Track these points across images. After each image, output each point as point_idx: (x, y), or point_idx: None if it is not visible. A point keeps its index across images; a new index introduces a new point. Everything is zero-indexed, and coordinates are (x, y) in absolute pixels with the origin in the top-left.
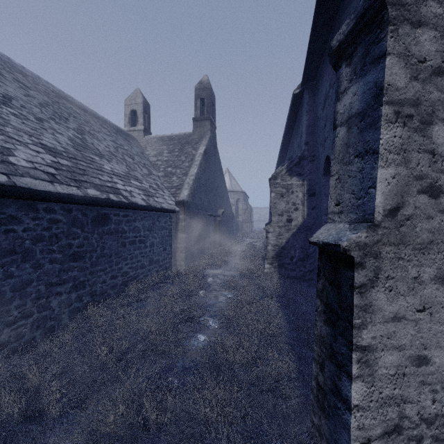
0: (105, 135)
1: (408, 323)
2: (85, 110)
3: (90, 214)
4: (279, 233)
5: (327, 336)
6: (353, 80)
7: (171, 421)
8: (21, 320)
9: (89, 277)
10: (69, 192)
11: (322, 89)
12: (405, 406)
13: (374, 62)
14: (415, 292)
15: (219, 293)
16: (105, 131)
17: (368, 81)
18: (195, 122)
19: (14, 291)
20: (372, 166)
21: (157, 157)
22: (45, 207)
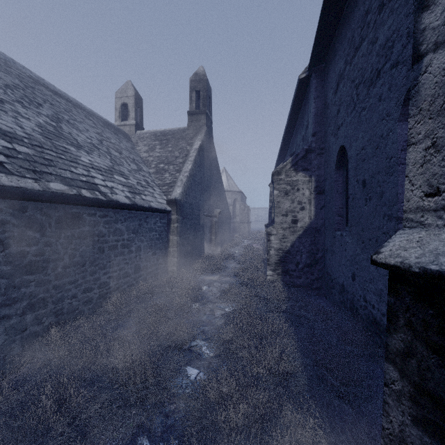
0: (88, 126)
1: None
2: (68, 100)
3: (54, 213)
4: (283, 235)
5: None
6: None
7: None
8: None
9: (52, 293)
10: (19, 185)
11: (334, 70)
12: None
13: None
14: None
15: (215, 305)
16: (90, 122)
17: None
18: (190, 116)
19: None
20: None
21: (148, 152)
22: None
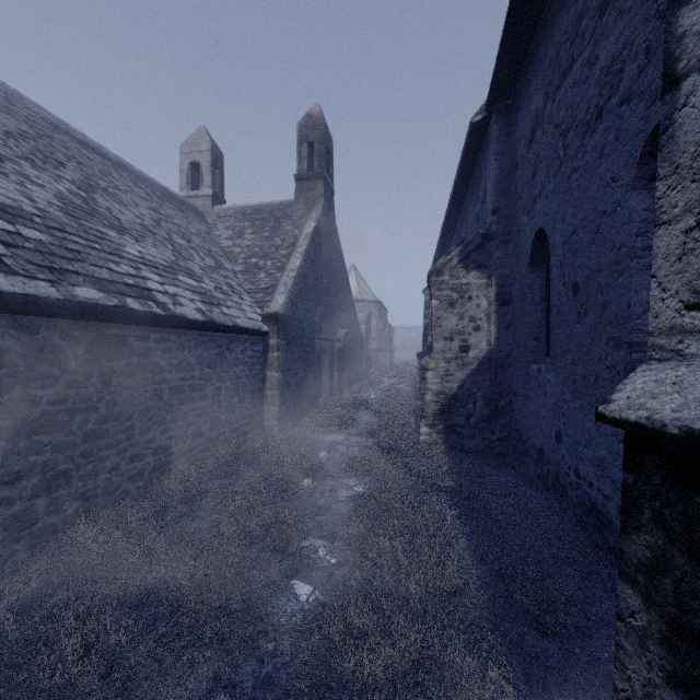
0: (138, 198)
1: None
2: (107, 157)
3: (82, 336)
4: (447, 371)
5: None
6: None
7: None
8: None
9: (79, 463)
10: (26, 291)
11: (527, 109)
12: None
13: None
14: None
15: (339, 482)
16: (140, 192)
17: None
18: (298, 182)
19: None
20: None
21: (233, 240)
22: None
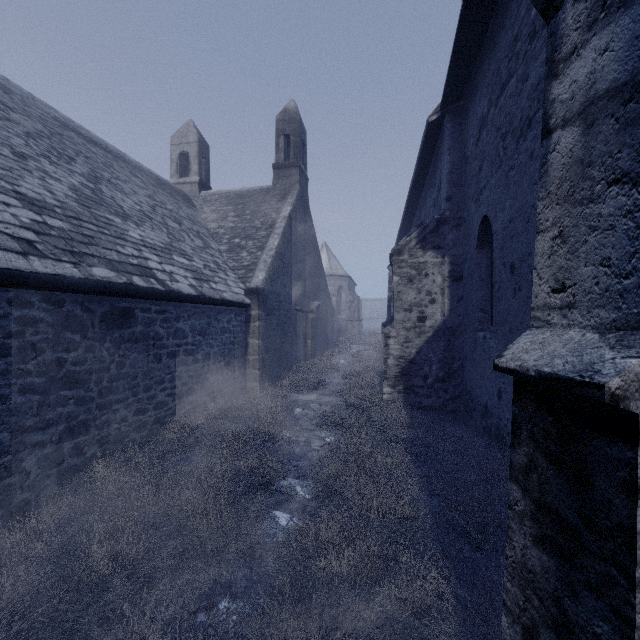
0: (136, 187)
1: None
2: (107, 150)
3: (98, 308)
4: (406, 338)
5: (543, 575)
6: (598, 23)
7: None
8: None
9: (95, 414)
10: (55, 272)
11: (475, 112)
12: None
13: None
14: None
15: (312, 434)
16: (137, 181)
17: None
18: (276, 170)
19: None
20: None
21: (218, 222)
22: (11, 297)
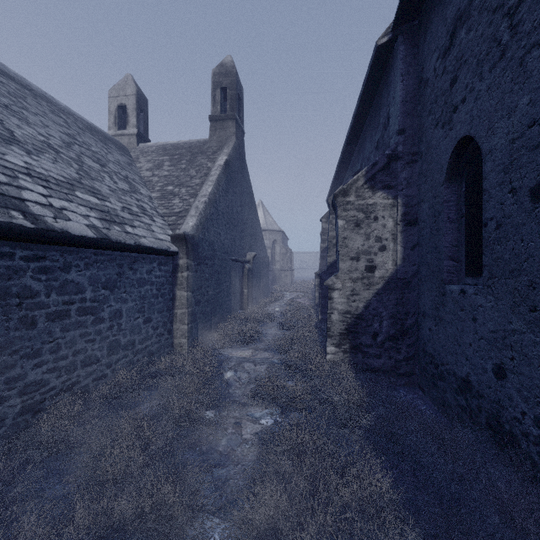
0: (50, 122)
1: None
2: (27, 87)
3: None
4: (353, 291)
5: None
6: None
7: None
8: None
9: None
10: None
11: (441, 18)
12: None
13: None
14: None
15: (244, 412)
16: (57, 119)
17: None
18: (213, 122)
19: None
20: None
21: (152, 171)
22: None
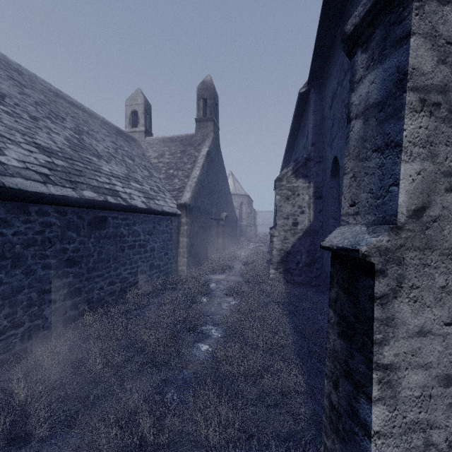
0: (104, 136)
1: (435, 338)
2: (84, 110)
3: (86, 217)
4: (285, 237)
5: (341, 351)
6: (370, 67)
7: (169, 443)
8: (10, 330)
9: (85, 284)
10: (63, 194)
11: (329, 87)
12: (432, 432)
13: (396, 44)
14: (442, 303)
15: (222, 299)
16: (105, 132)
17: (388, 66)
18: (197, 123)
19: (3, 298)
20: (394, 161)
21: (158, 158)
22: (37, 210)
